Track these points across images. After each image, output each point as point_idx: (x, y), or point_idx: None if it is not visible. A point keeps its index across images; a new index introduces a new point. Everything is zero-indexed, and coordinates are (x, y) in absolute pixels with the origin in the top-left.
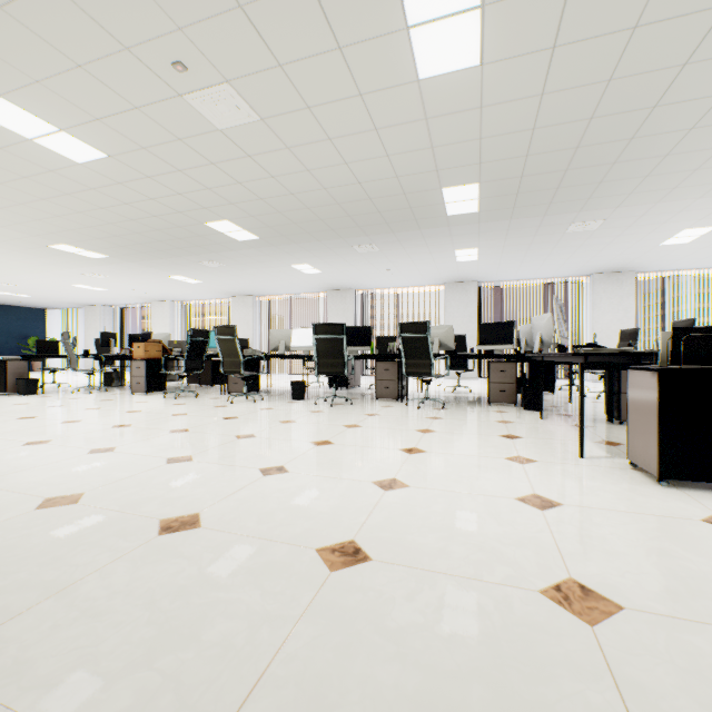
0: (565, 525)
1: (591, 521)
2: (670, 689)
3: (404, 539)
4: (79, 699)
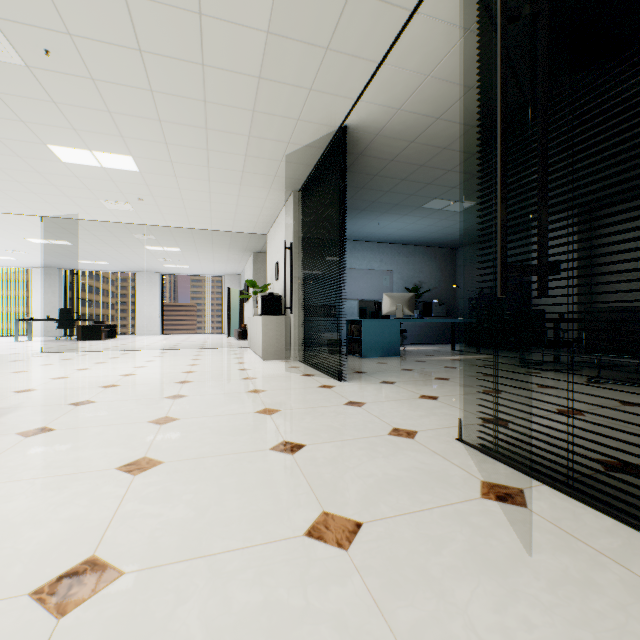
0: (23, 474)
1: (16, 465)
2: (199, 450)
3: (37, 549)
4: (359, 618)
